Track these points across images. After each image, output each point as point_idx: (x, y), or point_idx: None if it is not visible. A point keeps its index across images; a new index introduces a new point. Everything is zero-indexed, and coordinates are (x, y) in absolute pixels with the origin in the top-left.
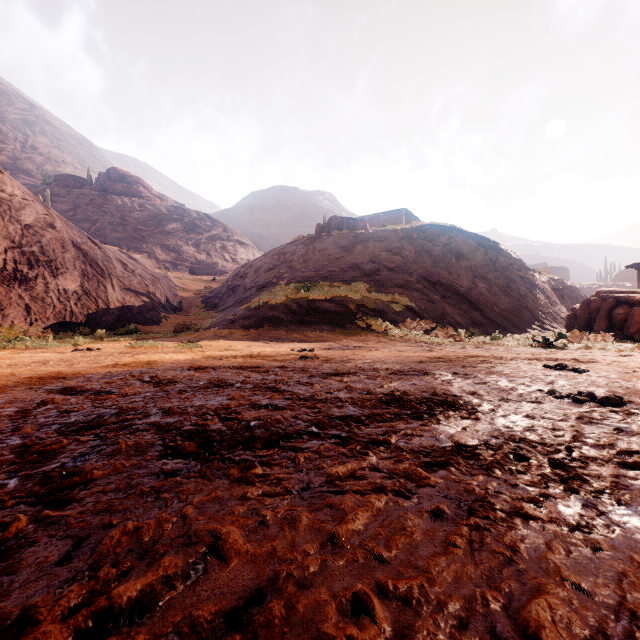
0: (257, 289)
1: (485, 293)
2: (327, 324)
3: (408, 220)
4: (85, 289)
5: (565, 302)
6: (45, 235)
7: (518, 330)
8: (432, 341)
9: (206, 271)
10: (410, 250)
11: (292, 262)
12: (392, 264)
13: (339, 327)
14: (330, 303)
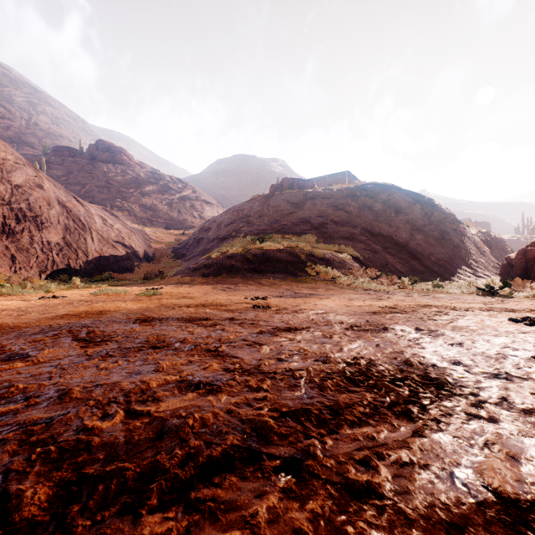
0: (218, 241)
1: (422, 244)
2: (279, 272)
3: (350, 181)
4: (67, 241)
5: (493, 252)
6: (33, 194)
7: (454, 277)
8: (378, 289)
9: (177, 226)
10: (354, 206)
11: (249, 217)
12: (338, 218)
13: (290, 275)
14: (282, 253)
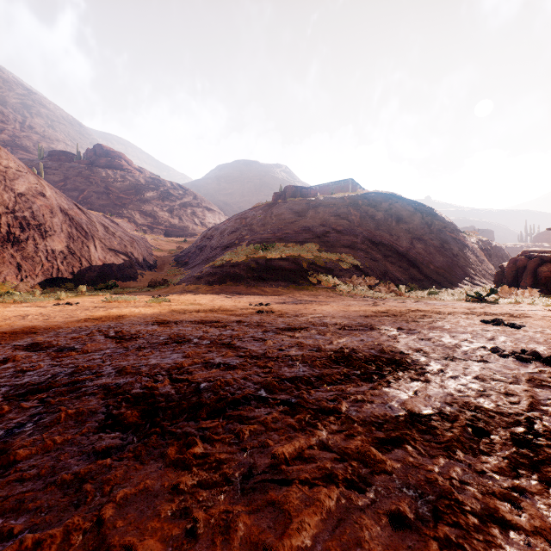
0: (221, 249)
1: (422, 252)
2: (282, 280)
3: (354, 189)
4: (70, 249)
5: (492, 260)
6: (36, 202)
7: (451, 285)
8: (376, 296)
9: (178, 233)
10: (356, 215)
11: (252, 225)
12: (340, 227)
13: (293, 283)
14: (285, 262)
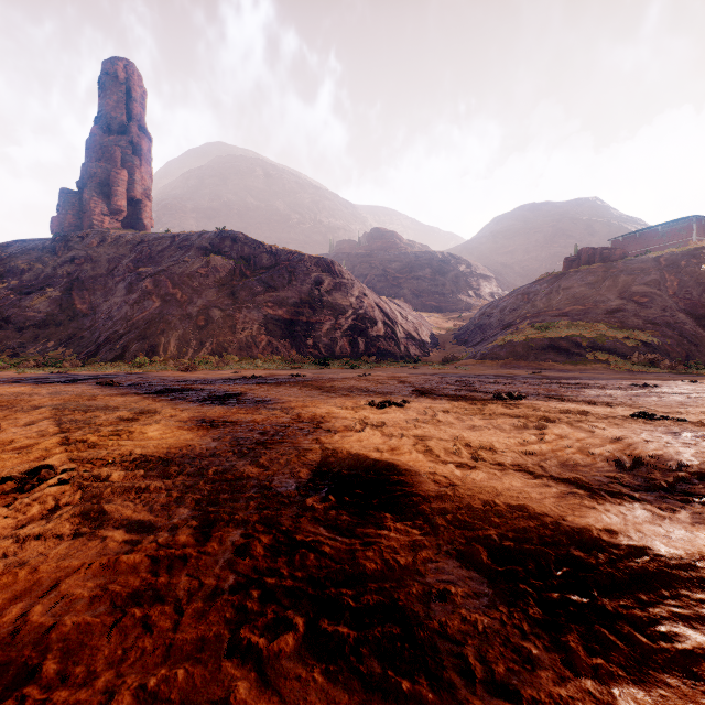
0: (502, 328)
1: None
2: (559, 357)
3: (702, 228)
4: (387, 334)
5: None
6: (364, 302)
7: None
8: (649, 371)
9: (451, 308)
10: (672, 281)
11: (535, 302)
12: (644, 299)
13: (569, 359)
14: (563, 341)
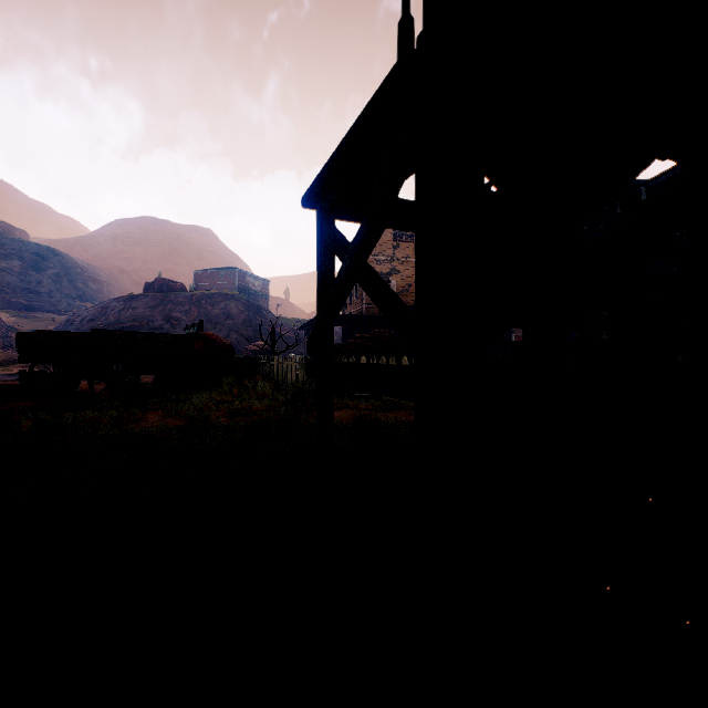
0: None
1: (233, 341)
2: None
3: (242, 277)
4: None
5: None
6: None
7: None
8: None
9: (48, 309)
10: (195, 312)
11: (110, 316)
12: (176, 322)
13: None
14: None
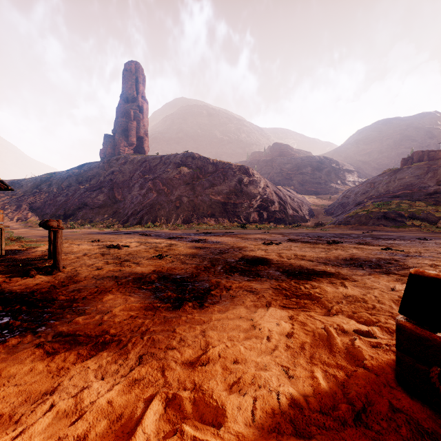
0: (355, 205)
1: None
2: (388, 223)
3: None
4: (280, 209)
5: None
6: (267, 190)
7: None
8: None
9: (325, 192)
10: None
11: (378, 188)
12: None
13: (394, 225)
14: (392, 213)
